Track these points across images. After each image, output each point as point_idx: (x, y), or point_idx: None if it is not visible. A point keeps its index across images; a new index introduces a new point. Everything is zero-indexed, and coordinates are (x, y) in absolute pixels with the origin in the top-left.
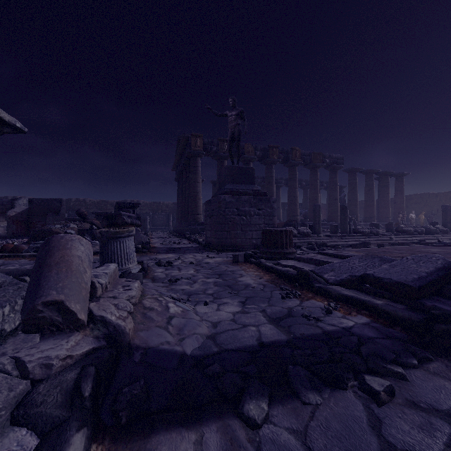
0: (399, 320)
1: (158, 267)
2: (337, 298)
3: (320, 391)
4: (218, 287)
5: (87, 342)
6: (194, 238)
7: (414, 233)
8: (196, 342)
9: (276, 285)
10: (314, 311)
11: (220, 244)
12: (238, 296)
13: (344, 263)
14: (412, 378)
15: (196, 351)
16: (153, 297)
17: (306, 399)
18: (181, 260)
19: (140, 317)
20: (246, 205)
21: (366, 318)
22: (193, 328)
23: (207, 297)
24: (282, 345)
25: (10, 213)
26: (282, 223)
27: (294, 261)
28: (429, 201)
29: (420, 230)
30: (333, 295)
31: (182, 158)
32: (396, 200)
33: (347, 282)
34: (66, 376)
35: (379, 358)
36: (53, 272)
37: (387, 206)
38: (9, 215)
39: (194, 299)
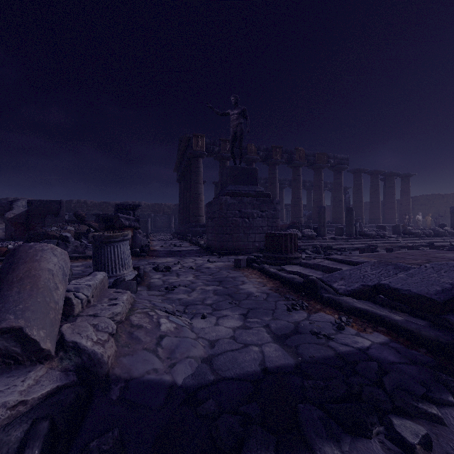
0: (423, 341)
1: (155, 272)
2: (348, 311)
3: (338, 441)
4: (217, 297)
5: (50, 379)
6: (195, 241)
7: (421, 236)
8: (190, 368)
9: (281, 294)
10: (324, 327)
11: (221, 248)
12: (239, 307)
13: (354, 270)
14: (450, 420)
15: (189, 380)
16: (144, 311)
17: (321, 453)
18: (180, 264)
19: (125, 338)
20: (249, 207)
21: (384, 337)
22: (186, 349)
23: (205, 308)
24: (290, 372)
25: (8, 215)
26: (285, 225)
27: (300, 266)
28: (436, 203)
29: (428, 233)
30: (344, 308)
31: (184, 158)
32: (402, 201)
33: (359, 293)
34: (10, 435)
35: (407, 393)
36: (14, 290)
37: (393, 207)
38: (7, 217)
39: (190, 311)
